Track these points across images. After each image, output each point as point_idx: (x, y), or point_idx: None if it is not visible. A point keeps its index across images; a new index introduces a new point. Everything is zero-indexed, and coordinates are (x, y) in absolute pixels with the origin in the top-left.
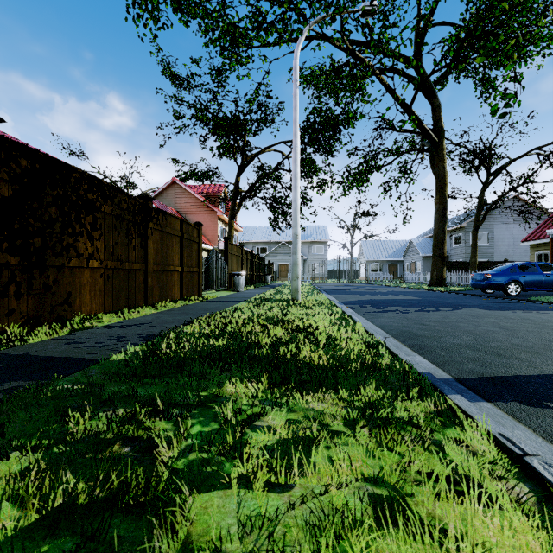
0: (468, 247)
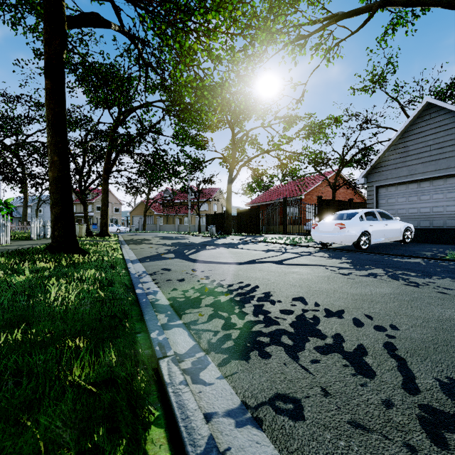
0: (33, 214)
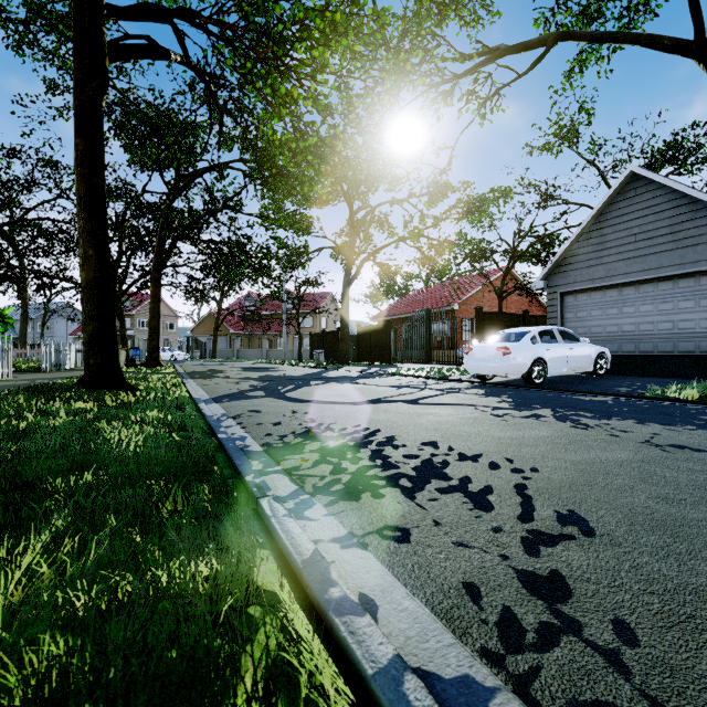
0: (37, 333)
